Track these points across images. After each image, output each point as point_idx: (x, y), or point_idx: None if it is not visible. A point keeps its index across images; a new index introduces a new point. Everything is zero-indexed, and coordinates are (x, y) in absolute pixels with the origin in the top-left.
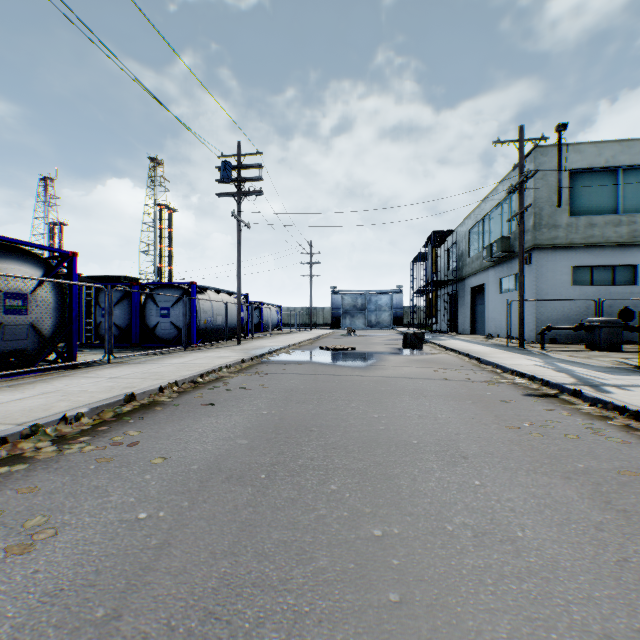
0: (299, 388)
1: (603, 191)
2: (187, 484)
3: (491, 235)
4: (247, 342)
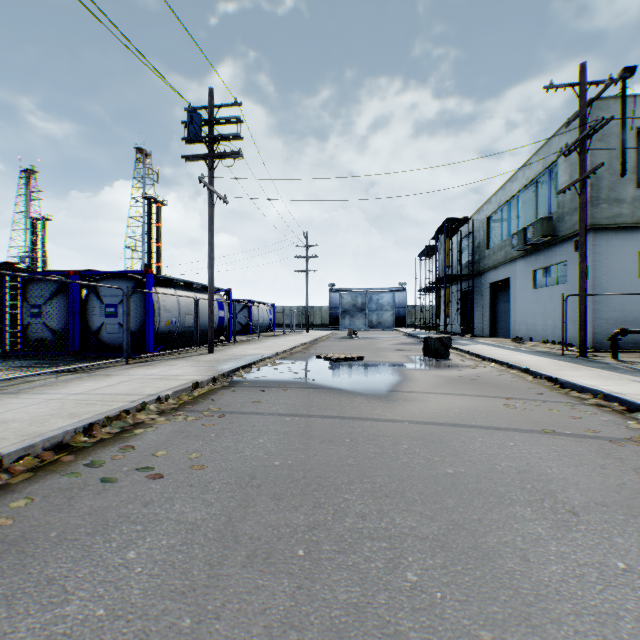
0: (270, 468)
1: None
2: None
3: (520, 220)
4: (225, 348)
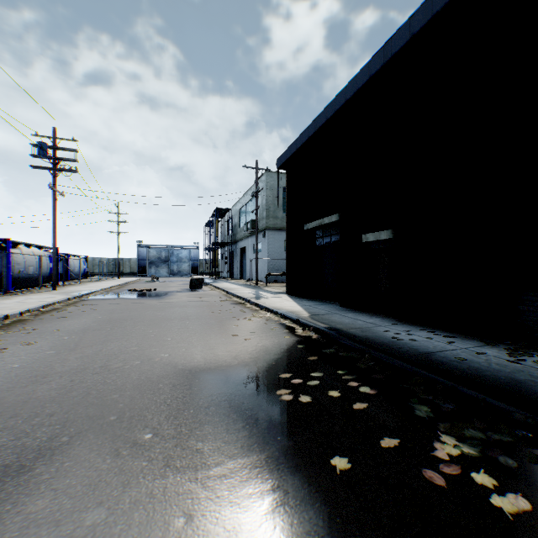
0: (117, 309)
1: None
2: (78, 333)
3: (250, 216)
4: (61, 288)
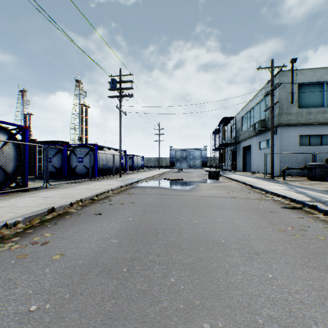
0: (152, 203)
1: (315, 95)
2: (72, 277)
3: (254, 119)
4: (125, 176)
